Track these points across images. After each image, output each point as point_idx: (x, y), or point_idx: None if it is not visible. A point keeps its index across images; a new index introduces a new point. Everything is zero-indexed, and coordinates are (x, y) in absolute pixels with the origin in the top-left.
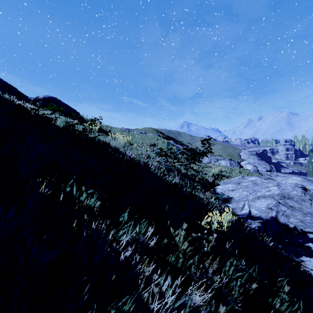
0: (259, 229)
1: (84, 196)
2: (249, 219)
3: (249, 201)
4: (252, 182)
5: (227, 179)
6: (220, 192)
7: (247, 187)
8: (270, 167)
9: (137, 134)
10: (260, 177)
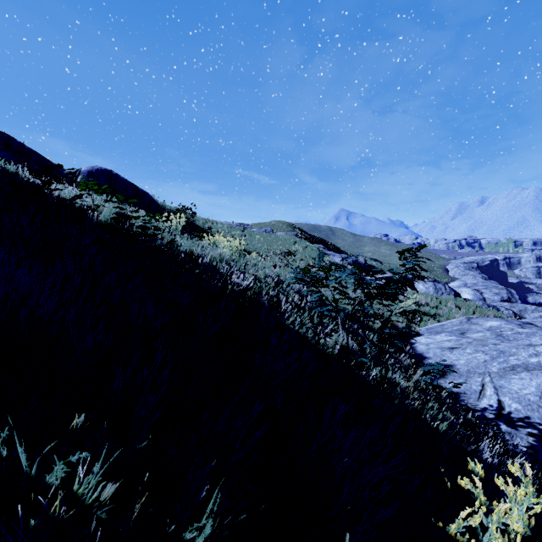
0: (534, 452)
1: (58, 474)
2: (502, 425)
3: (492, 377)
4: (491, 331)
5: (432, 321)
6: (424, 353)
7: (484, 342)
8: (508, 292)
9: (258, 234)
10: (508, 320)
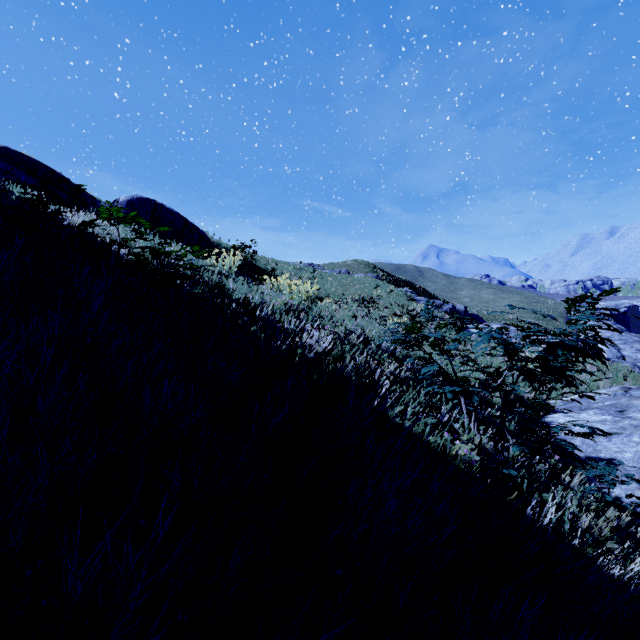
0: None
1: None
2: None
3: None
4: None
5: (567, 390)
6: (567, 439)
7: None
8: None
9: (331, 276)
10: None
